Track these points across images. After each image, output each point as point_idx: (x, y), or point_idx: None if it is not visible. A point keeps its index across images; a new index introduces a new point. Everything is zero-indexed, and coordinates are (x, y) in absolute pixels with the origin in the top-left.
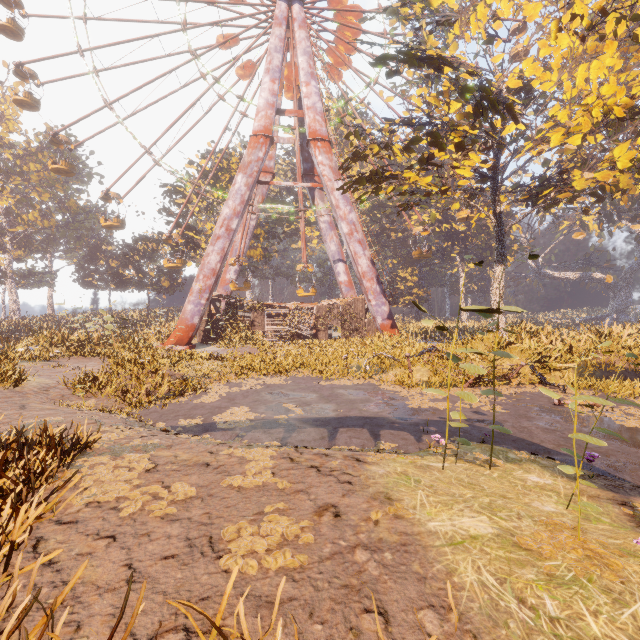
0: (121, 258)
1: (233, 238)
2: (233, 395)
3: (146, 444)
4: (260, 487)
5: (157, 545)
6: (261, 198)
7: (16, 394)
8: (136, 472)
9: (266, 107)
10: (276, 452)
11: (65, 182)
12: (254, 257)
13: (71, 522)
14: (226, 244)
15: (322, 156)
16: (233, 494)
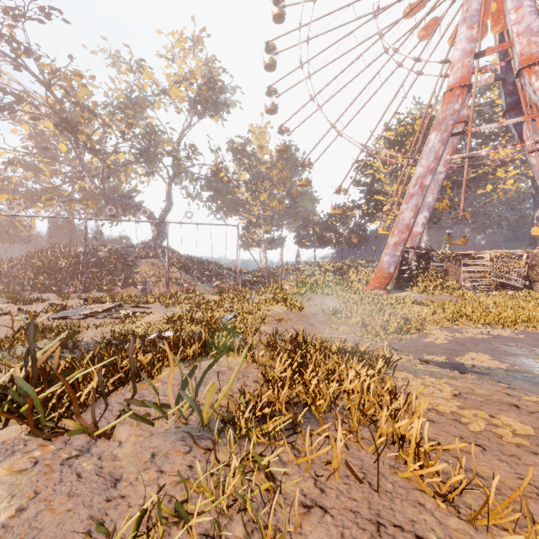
0: (322, 224)
1: (425, 194)
2: (459, 340)
3: (432, 371)
4: None
5: (538, 472)
6: (451, 150)
7: (303, 316)
8: (447, 394)
9: (462, 57)
10: None
11: (290, 178)
12: (439, 209)
13: (428, 420)
14: (419, 200)
15: None
16: None
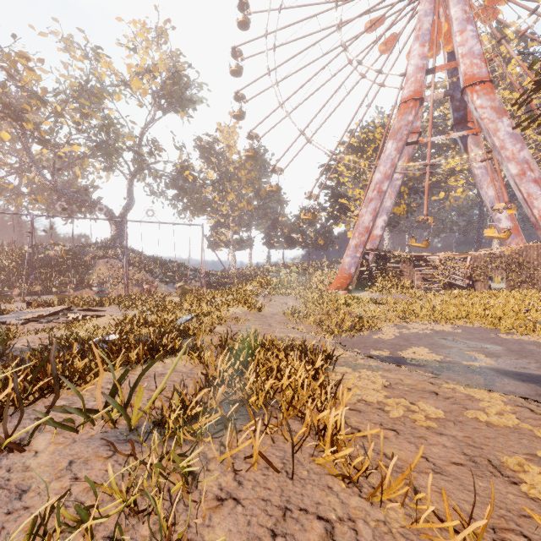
0: (290, 226)
1: (383, 198)
2: (405, 336)
3: (370, 365)
4: (511, 428)
5: (438, 450)
6: (407, 158)
7: (262, 316)
8: (378, 385)
9: (415, 72)
10: (504, 398)
11: (258, 179)
12: (397, 213)
13: (355, 410)
14: (377, 205)
15: (481, 99)
16: (484, 427)
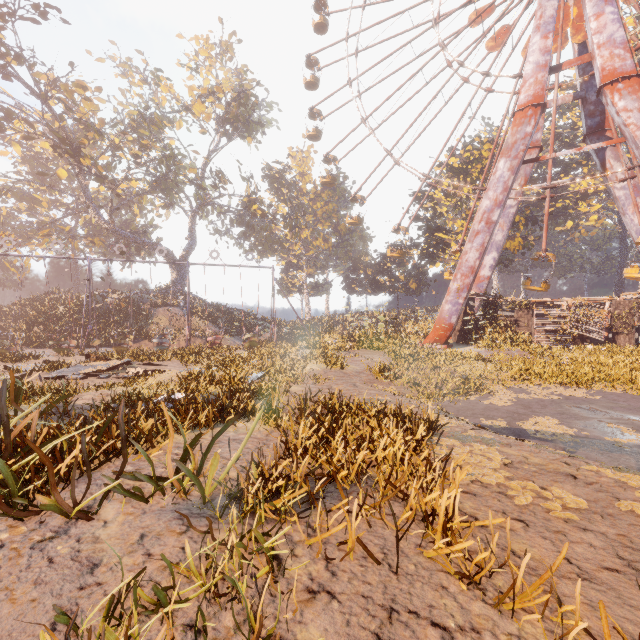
0: (375, 266)
1: (493, 231)
2: (525, 402)
3: (483, 437)
4: None
5: (583, 549)
6: (523, 180)
7: (344, 375)
8: (496, 463)
9: (535, 72)
10: None
11: (337, 211)
12: (510, 249)
13: (469, 493)
14: (485, 239)
15: (625, 100)
16: None
